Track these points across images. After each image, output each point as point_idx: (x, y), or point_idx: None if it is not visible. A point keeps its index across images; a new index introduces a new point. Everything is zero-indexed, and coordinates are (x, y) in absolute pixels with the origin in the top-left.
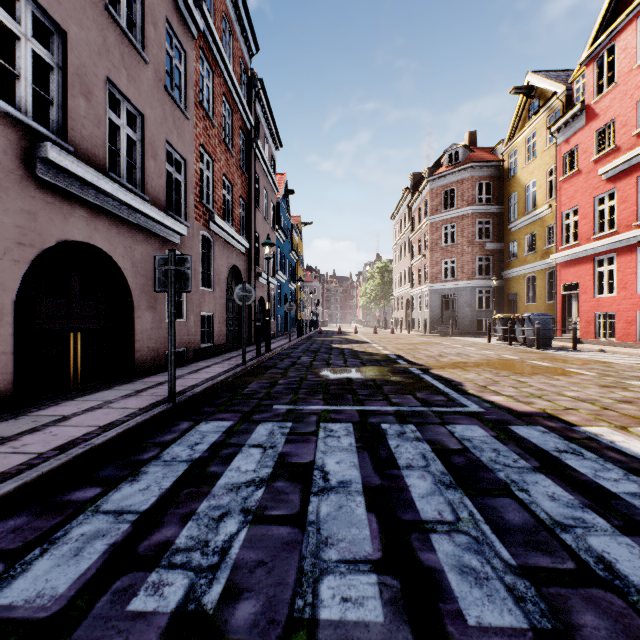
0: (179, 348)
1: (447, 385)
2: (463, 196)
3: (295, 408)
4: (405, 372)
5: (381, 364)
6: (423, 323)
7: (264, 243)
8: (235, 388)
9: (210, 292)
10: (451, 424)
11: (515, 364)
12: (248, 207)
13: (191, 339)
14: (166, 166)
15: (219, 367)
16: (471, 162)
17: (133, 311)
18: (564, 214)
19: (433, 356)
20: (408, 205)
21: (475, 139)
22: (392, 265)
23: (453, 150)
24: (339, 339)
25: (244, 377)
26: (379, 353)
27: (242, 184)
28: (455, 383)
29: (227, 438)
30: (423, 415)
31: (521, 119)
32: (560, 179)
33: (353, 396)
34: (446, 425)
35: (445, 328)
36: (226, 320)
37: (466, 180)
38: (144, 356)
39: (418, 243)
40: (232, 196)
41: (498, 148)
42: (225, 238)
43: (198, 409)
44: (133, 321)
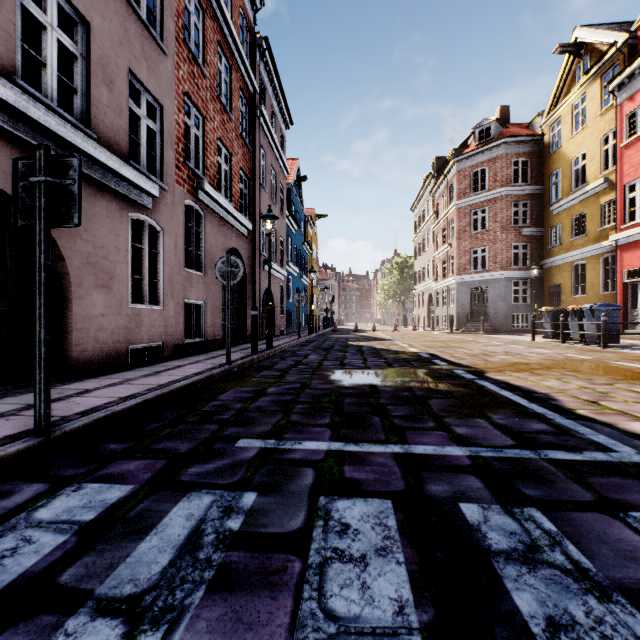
0: (151, 342)
1: (530, 399)
2: (496, 176)
3: (276, 447)
4: (451, 376)
5: (413, 365)
6: (450, 319)
7: (264, 215)
8: (196, 400)
9: (199, 276)
10: (630, 509)
11: (599, 366)
12: (251, 184)
13: (170, 332)
14: (131, 105)
15: (194, 367)
16: (505, 137)
17: (70, 289)
18: (627, 186)
19: (476, 355)
20: (431, 192)
21: (508, 114)
22: (412, 260)
23: (484, 126)
24: (356, 336)
25: (222, 382)
26: (406, 351)
27: (244, 156)
28: (540, 395)
29: (68, 557)
30: (539, 474)
31: (566, 84)
32: (622, 144)
33: (383, 419)
34: (620, 513)
35: (475, 325)
36: (223, 312)
37: (499, 158)
38: (90, 352)
39: (442, 232)
40: (230, 167)
41: (536, 122)
42: (220, 213)
43: (97, 446)
44: (70, 303)
